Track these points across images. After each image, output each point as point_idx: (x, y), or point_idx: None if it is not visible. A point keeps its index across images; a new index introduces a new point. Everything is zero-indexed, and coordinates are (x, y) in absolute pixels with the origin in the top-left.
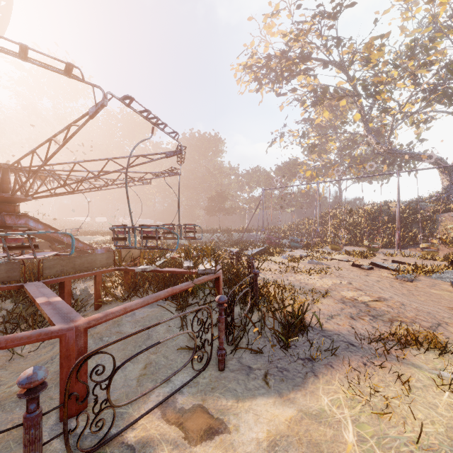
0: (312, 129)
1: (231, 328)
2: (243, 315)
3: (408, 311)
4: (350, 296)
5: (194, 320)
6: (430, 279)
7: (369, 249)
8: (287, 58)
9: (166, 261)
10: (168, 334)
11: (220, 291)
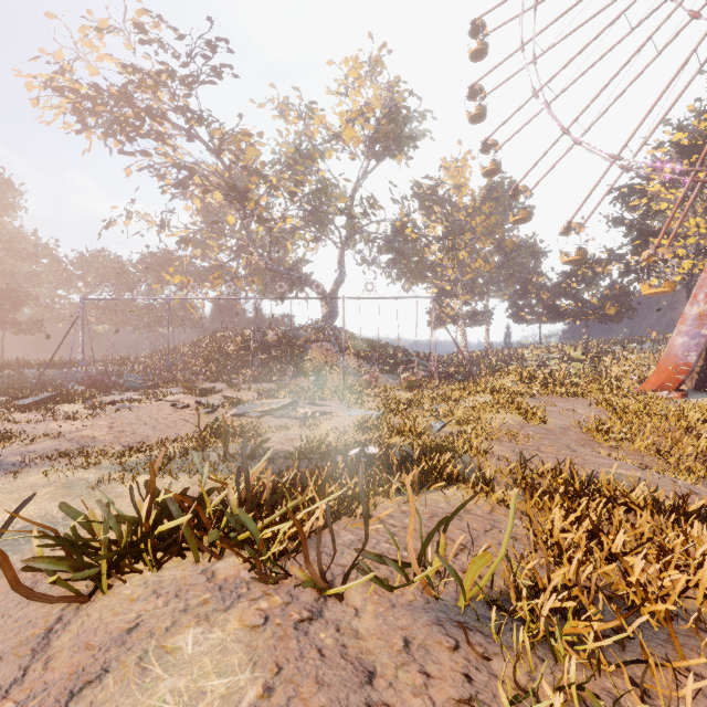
0: (197, 212)
1: None
2: None
3: (127, 438)
4: (86, 434)
5: None
6: (227, 411)
7: (229, 385)
8: (130, 104)
9: None
10: None
11: None
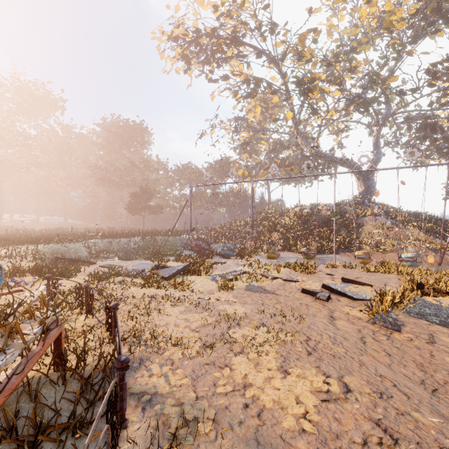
0: (243, 129)
1: None
2: None
3: None
4: None
5: None
6: (412, 319)
7: (306, 257)
8: (219, 37)
9: None
10: None
11: None
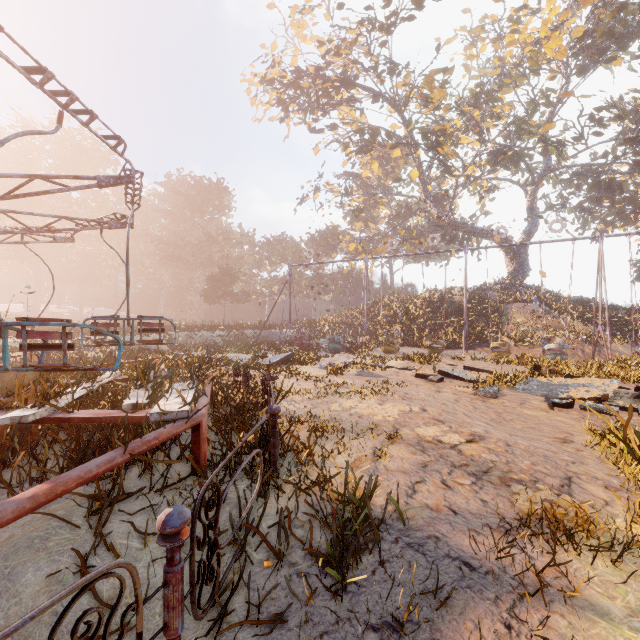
0: (357, 188)
1: (208, 569)
2: (243, 514)
3: (519, 458)
4: (430, 435)
5: (132, 534)
6: (516, 393)
7: (432, 351)
8: (325, 78)
9: (95, 391)
10: (45, 597)
11: (202, 452)
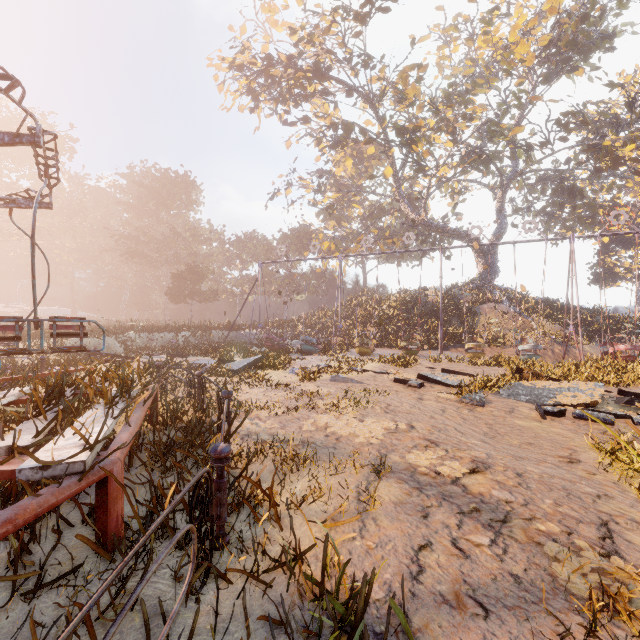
0: (330, 187)
1: None
2: None
3: (538, 495)
4: (426, 465)
5: None
6: (501, 399)
7: (407, 352)
8: (297, 68)
9: None
10: None
11: (111, 518)
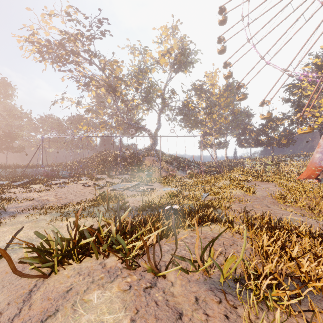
0: (93, 97)
1: None
2: None
3: (63, 200)
4: (45, 198)
5: None
6: (108, 188)
7: (108, 176)
8: (63, 49)
9: None
10: None
11: None
